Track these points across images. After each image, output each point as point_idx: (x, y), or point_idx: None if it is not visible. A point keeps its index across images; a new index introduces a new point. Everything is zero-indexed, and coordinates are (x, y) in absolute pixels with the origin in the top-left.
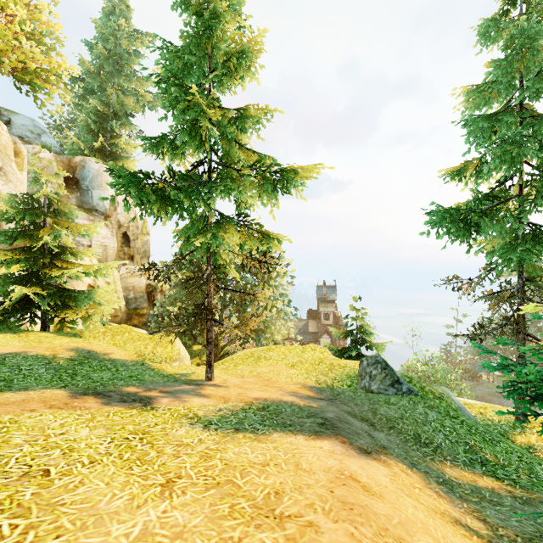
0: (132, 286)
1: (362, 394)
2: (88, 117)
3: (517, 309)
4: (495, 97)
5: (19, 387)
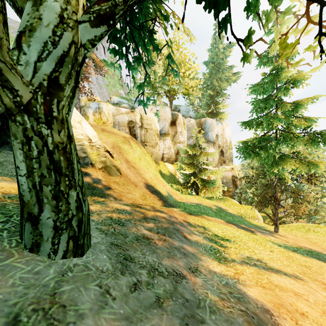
0: (225, 176)
1: None
2: (206, 99)
3: None
4: None
5: (210, 215)
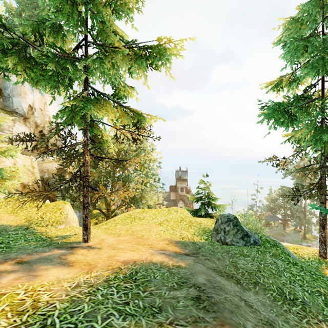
0: (47, 169)
1: (219, 246)
2: None
3: (321, 178)
4: (304, 29)
5: None
